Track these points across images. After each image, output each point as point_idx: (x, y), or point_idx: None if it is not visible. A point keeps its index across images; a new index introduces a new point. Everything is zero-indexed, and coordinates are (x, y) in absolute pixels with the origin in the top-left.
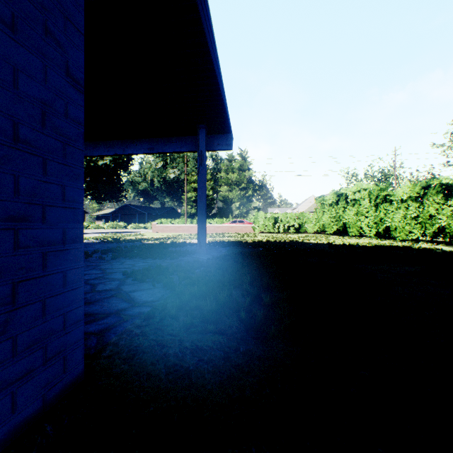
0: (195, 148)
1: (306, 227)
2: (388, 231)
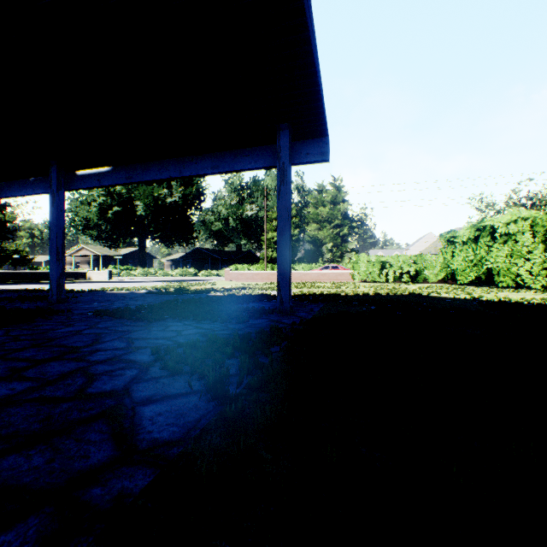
0: (275, 163)
1: (427, 274)
2: None
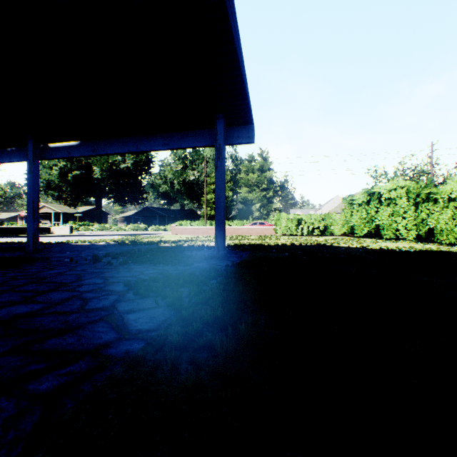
0: (213, 143)
1: (333, 229)
2: (430, 234)
